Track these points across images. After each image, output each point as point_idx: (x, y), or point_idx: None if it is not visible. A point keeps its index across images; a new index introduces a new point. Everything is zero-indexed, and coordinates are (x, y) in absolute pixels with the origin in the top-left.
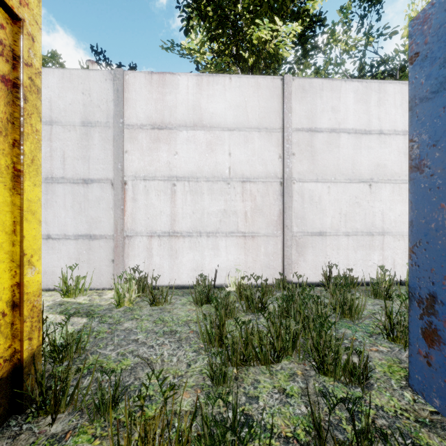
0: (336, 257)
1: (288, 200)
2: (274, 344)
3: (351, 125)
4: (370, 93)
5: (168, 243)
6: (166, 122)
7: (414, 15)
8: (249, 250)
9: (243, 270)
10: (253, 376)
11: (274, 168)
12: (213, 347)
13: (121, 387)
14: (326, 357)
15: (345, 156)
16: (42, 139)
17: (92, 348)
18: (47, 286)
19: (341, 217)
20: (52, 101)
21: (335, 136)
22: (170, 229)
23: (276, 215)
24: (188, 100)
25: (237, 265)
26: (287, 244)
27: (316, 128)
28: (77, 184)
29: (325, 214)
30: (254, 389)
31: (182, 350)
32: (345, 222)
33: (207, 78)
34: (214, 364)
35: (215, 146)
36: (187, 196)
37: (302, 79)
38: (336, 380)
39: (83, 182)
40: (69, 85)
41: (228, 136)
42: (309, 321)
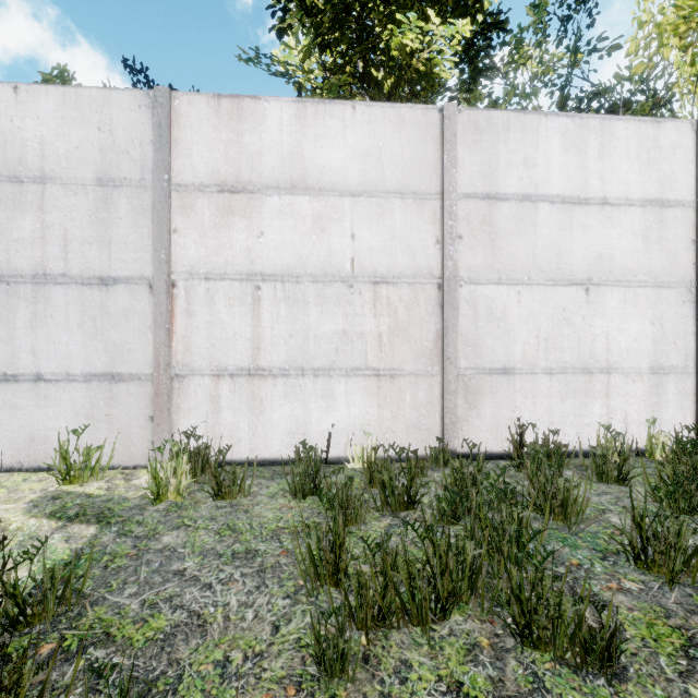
0: (532, 410)
1: (452, 314)
2: (436, 586)
3: (556, 188)
4: (587, 136)
5: (247, 388)
6: (245, 180)
7: (647, 19)
8: (386, 399)
9: (376, 432)
10: (398, 652)
11: (427, 260)
12: (323, 586)
13: (134, 694)
14: (536, 614)
15: (547, 241)
16: (28, 208)
17: (96, 590)
18: (35, 463)
19: (540, 342)
20: (45, 142)
21: (529, 207)
22: (251, 364)
23: (431, 340)
24: (282, 143)
25: (365, 425)
26: (449, 389)
27: (498, 194)
28: (88, 286)
29: (512, 338)
30: (400, 683)
31: (264, 594)
32: (547, 352)
33: (314, 106)
34: (324, 626)
35: (328, 223)
36: (281, 308)
37: (475, 110)
38: (557, 660)
39: (99, 282)
40: (75, 114)
41: (351, 205)
42: (500, 540)
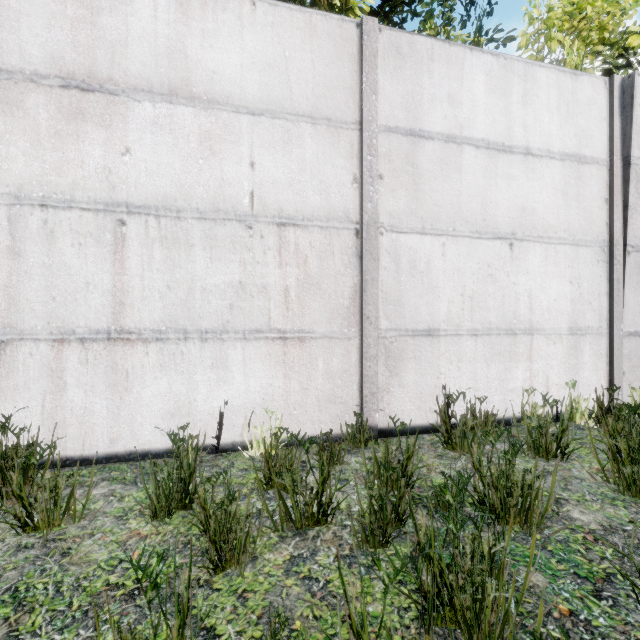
0: (457, 376)
1: (371, 266)
2: None
3: (481, 132)
4: (511, 79)
5: (106, 357)
6: (102, 76)
7: (537, 14)
8: (294, 368)
9: (281, 409)
10: None
11: (343, 201)
12: None
13: None
14: None
15: (472, 189)
16: None
17: None
18: None
19: (465, 301)
20: None
21: (454, 149)
22: (111, 324)
23: (347, 296)
24: (156, 33)
25: (268, 401)
26: (369, 355)
27: (422, 131)
28: None
29: (437, 295)
30: None
31: None
32: (472, 311)
33: None
34: None
35: (220, 145)
36: (155, 251)
37: (397, 31)
38: None
39: None
40: None
41: (250, 125)
42: None
